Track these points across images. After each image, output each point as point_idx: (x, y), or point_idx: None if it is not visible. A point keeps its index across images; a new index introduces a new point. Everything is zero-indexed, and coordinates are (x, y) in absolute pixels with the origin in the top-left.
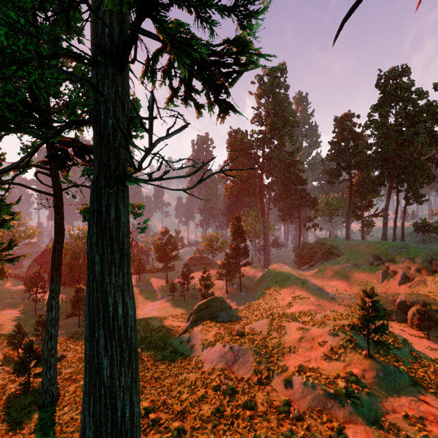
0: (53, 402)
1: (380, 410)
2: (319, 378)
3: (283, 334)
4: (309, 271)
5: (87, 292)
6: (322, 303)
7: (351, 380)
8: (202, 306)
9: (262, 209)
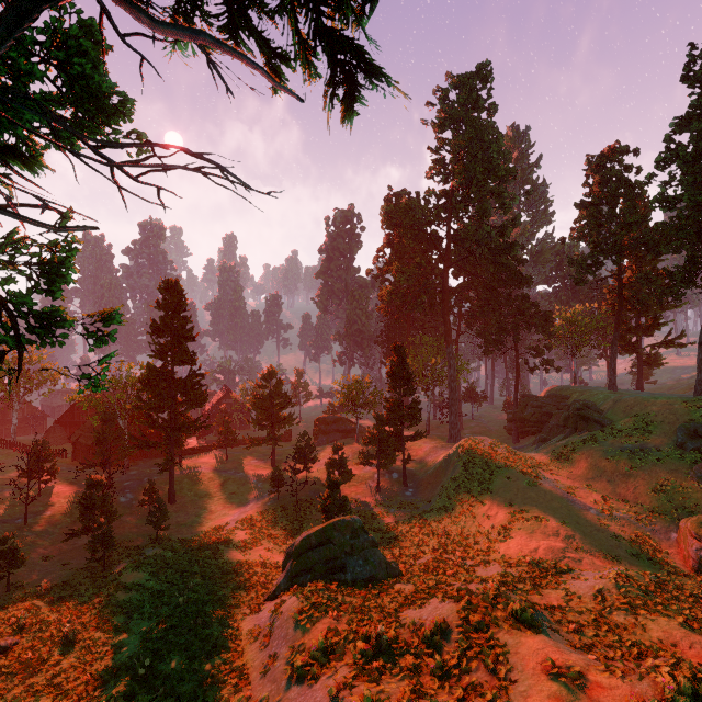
0: None
1: None
2: None
3: (504, 683)
4: (540, 453)
5: None
6: (577, 532)
7: None
8: (313, 540)
9: (446, 332)
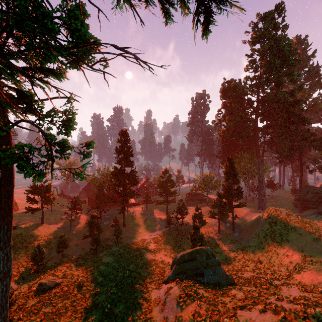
0: None
1: None
2: None
3: None
4: (319, 220)
5: None
6: None
7: None
8: (186, 257)
9: (256, 151)
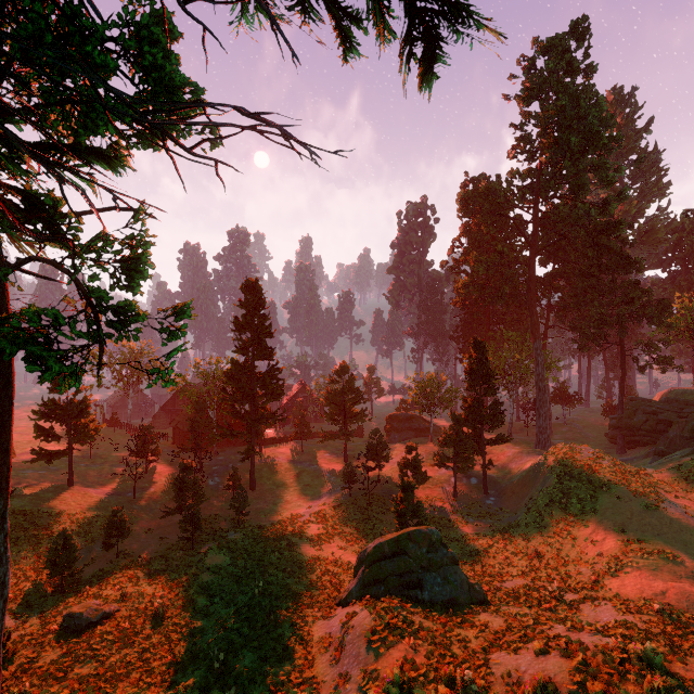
0: None
1: None
2: None
3: None
4: (658, 469)
5: None
6: None
7: None
8: (386, 549)
9: (533, 326)
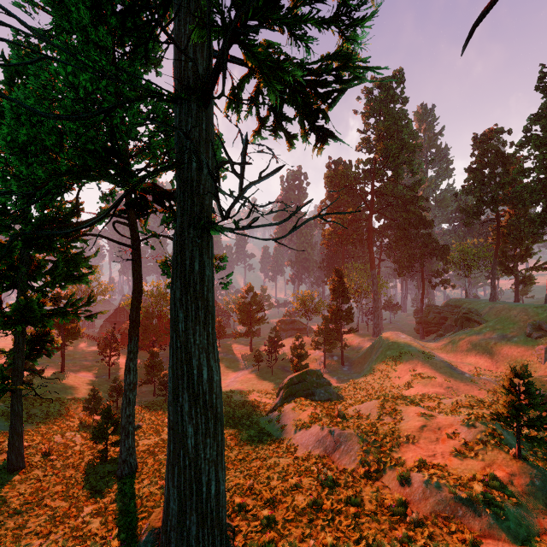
0: (131, 474)
1: (535, 527)
2: (447, 477)
3: (399, 420)
4: (436, 342)
5: (170, 352)
6: (454, 385)
7: (492, 485)
8: (295, 379)
9: (371, 260)
